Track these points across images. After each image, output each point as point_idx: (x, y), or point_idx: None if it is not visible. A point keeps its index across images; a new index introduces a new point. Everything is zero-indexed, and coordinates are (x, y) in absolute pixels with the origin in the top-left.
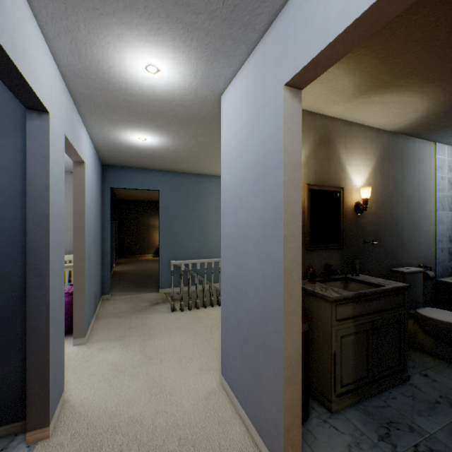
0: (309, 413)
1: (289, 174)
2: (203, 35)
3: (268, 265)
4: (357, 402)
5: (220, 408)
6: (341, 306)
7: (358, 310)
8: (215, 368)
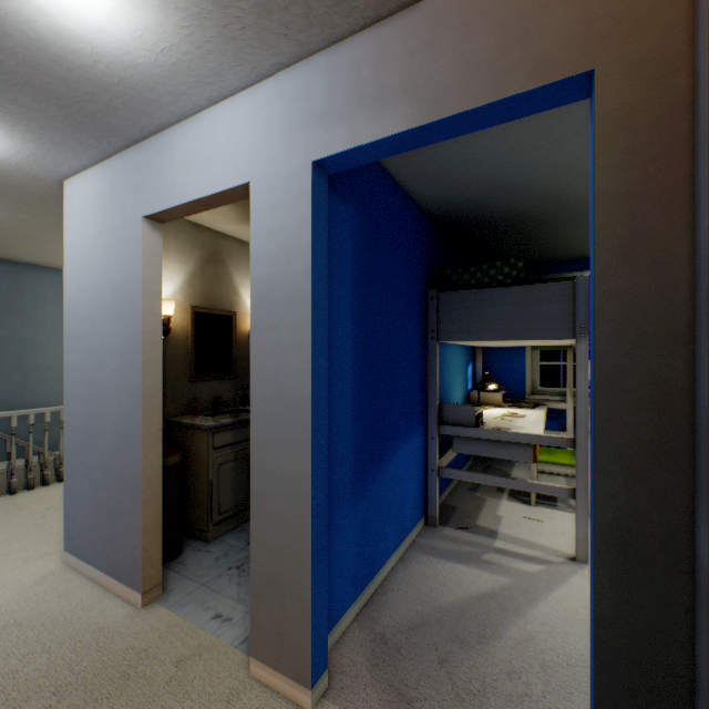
0: (184, 550)
1: (150, 304)
2: (36, 126)
3: (127, 394)
4: (237, 526)
5: (63, 584)
6: (220, 434)
7: (239, 436)
8: (53, 552)
